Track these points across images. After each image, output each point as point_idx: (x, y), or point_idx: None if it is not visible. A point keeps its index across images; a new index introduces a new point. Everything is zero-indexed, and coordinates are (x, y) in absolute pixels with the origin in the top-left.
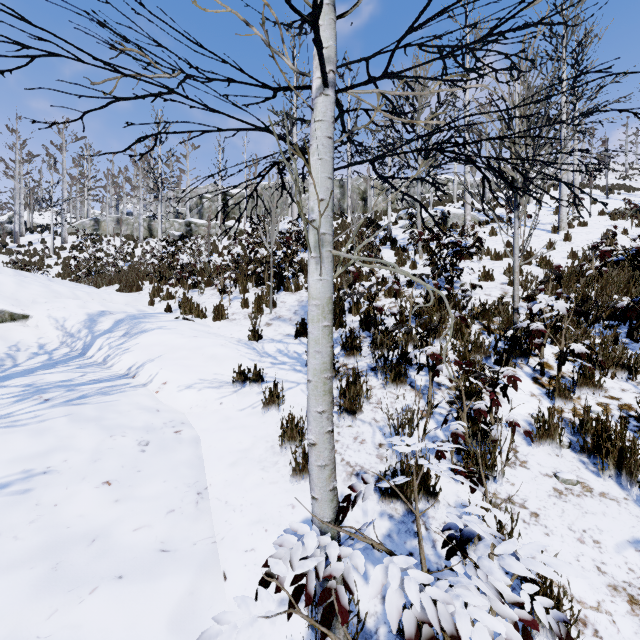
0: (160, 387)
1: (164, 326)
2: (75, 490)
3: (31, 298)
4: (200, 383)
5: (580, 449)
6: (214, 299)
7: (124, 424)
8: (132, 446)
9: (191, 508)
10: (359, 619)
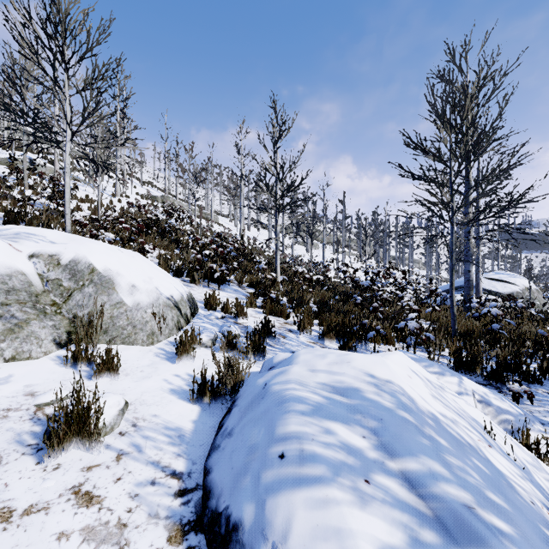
0: None
1: None
2: None
3: None
4: None
5: None
6: None
7: None
8: None
9: None
10: None
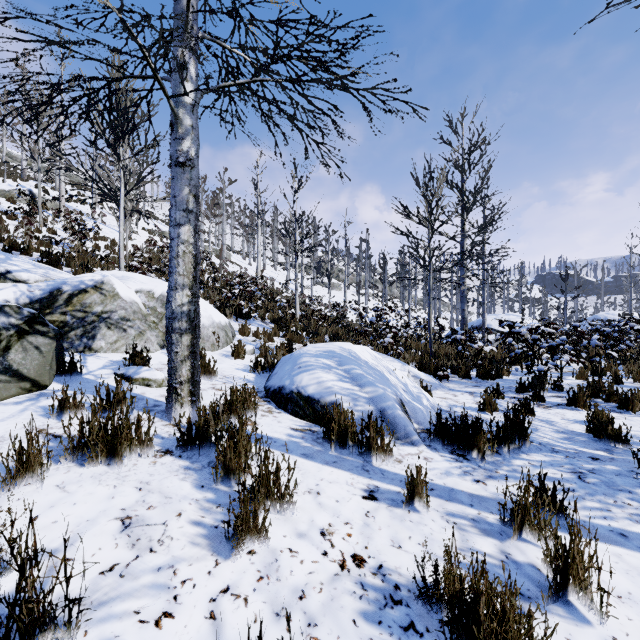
0: None
1: None
2: None
3: None
4: None
5: None
6: None
7: None
8: None
9: None
10: None
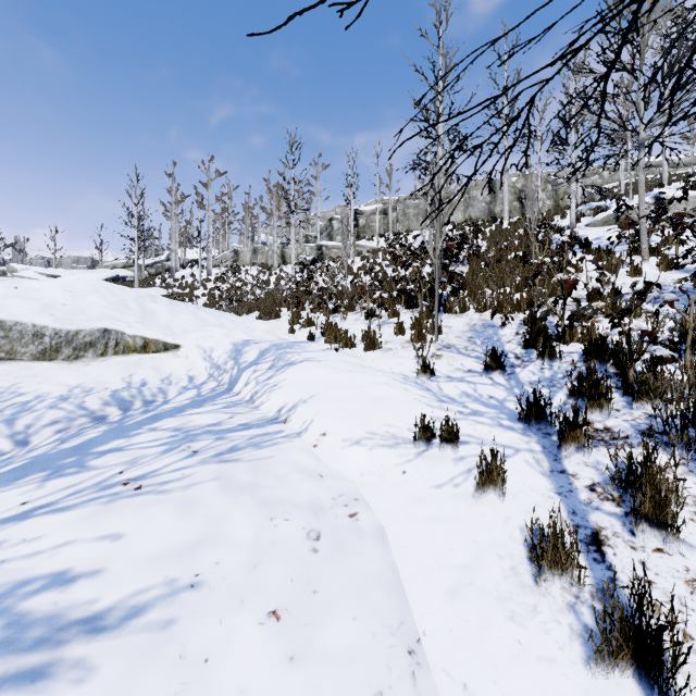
0: (318, 439)
1: (312, 357)
2: (232, 627)
3: (182, 327)
4: (370, 438)
5: None
6: (359, 325)
7: (284, 498)
8: (299, 540)
9: (407, 690)
10: None
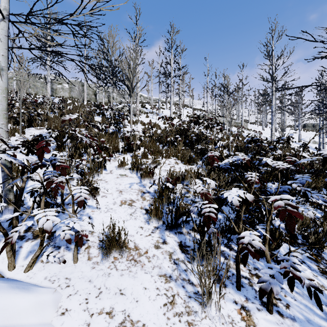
0: None
1: None
2: None
3: None
4: None
5: (130, 168)
6: None
7: None
8: None
9: None
10: None
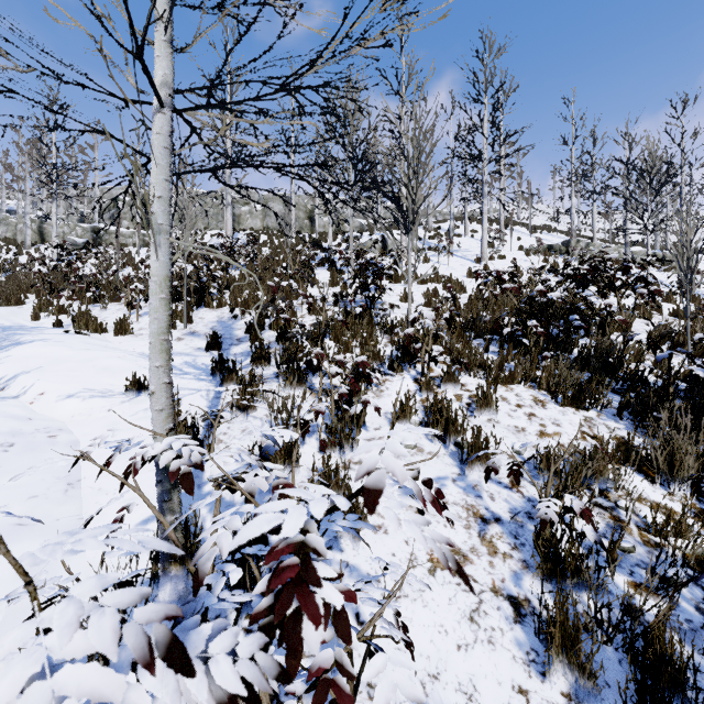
0: (36, 398)
1: (48, 339)
2: None
3: None
4: (86, 392)
5: (425, 424)
6: (120, 314)
7: None
8: None
9: (58, 495)
10: (196, 535)
